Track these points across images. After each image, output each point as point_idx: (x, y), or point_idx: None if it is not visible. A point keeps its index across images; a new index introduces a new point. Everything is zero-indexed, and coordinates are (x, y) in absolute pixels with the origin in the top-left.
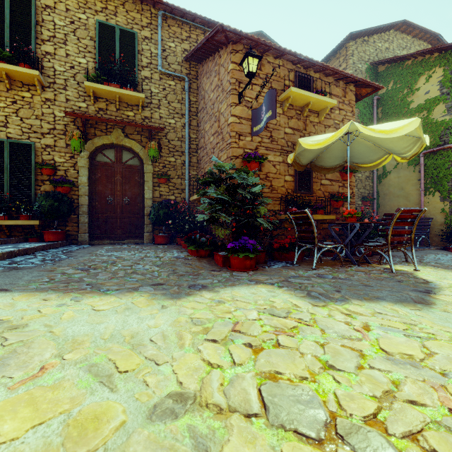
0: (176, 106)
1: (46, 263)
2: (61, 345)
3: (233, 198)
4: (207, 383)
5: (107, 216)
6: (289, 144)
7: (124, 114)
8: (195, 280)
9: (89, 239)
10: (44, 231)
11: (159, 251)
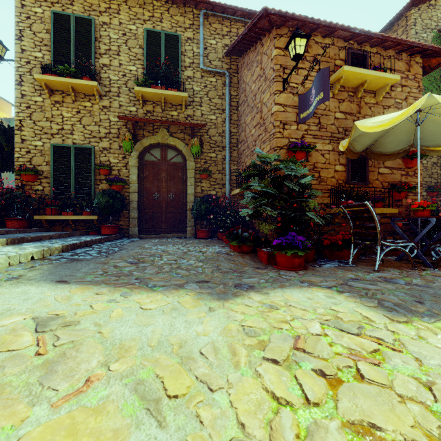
0: (217, 102)
1: (102, 255)
2: (108, 350)
3: (279, 190)
4: (278, 431)
5: (154, 211)
6: (340, 130)
7: (169, 114)
8: (240, 278)
9: (138, 233)
10: (102, 225)
11: (201, 245)
